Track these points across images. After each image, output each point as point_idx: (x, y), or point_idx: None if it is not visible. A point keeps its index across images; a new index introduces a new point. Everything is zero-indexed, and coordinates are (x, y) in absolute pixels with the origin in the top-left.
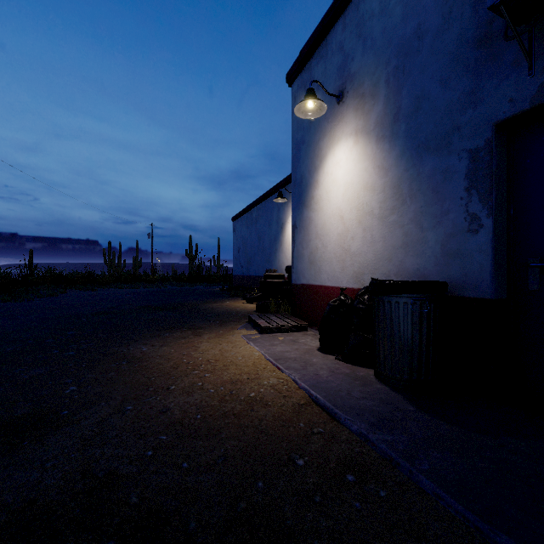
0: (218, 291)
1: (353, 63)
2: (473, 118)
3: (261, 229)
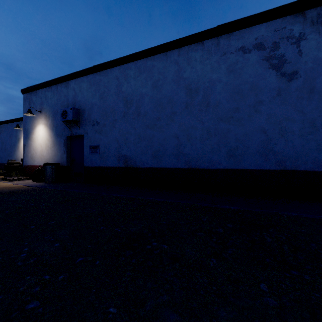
0: None
1: (44, 105)
2: (64, 133)
3: (4, 138)
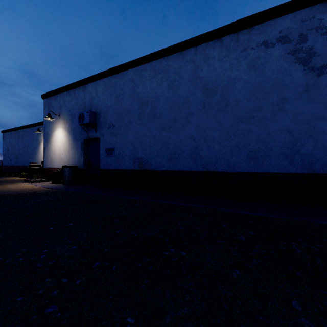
0: None
1: (62, 109)
2: (81, 137)
3: (26, 141)
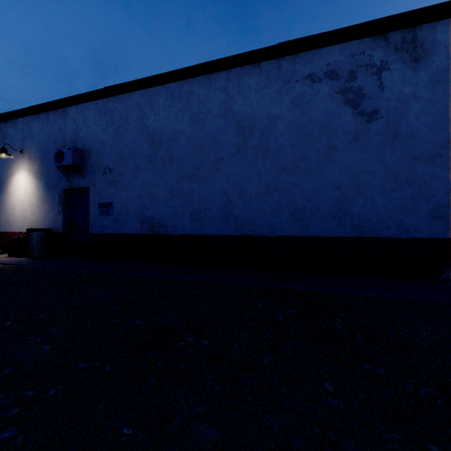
0: None
1: (27, 142)
2: (60, 185)
3: None
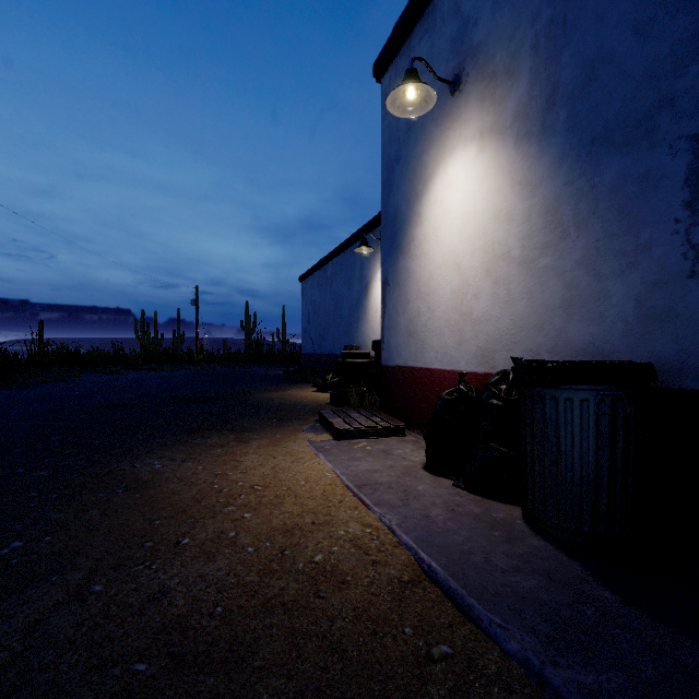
0: (280, 375)
1: (476, 29)
2: None
3: (338, 290)
